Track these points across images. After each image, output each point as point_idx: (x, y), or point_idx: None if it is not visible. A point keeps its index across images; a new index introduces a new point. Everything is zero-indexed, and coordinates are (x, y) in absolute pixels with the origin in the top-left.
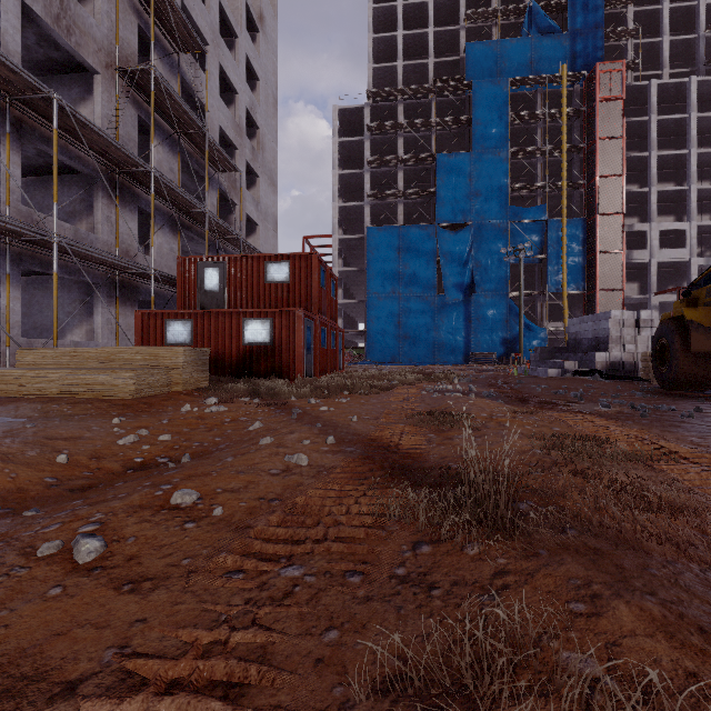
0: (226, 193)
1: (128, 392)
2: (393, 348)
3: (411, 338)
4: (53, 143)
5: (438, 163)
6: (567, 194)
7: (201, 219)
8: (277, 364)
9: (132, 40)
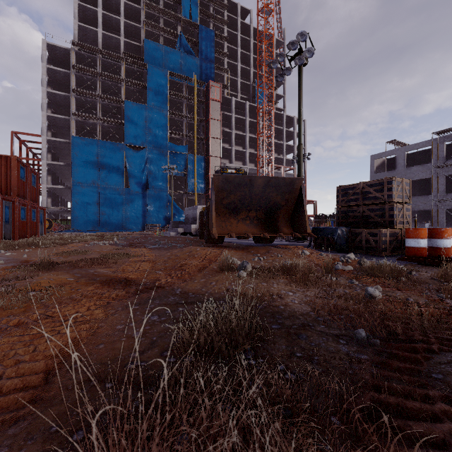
0: None
1: None
2: (94, 221)
3: (107, 214)
4: None
5: (125, 106)
6: (198, 142)
7: None
8: None
9: None
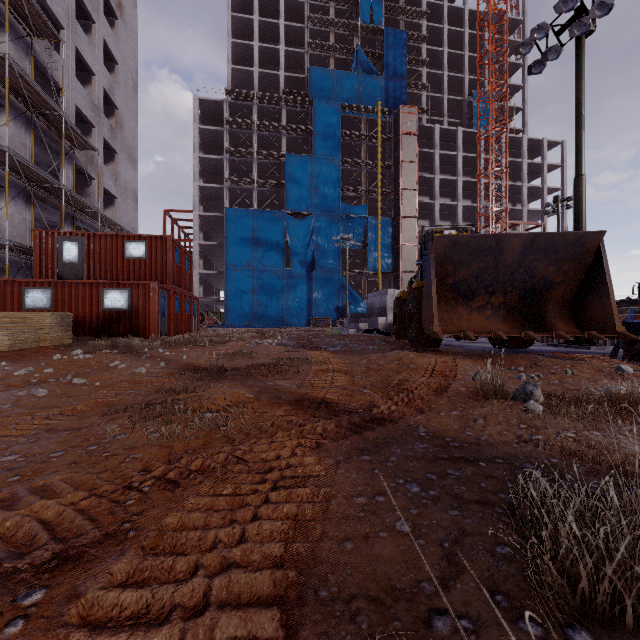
0: (82, 168)
1: (4, 346)
2: (249, 313)
3: (264, 305)
4: None
5: (286, 161)
6: (382, 199)
7: (57, 193)
8: (134, 326)
9: None
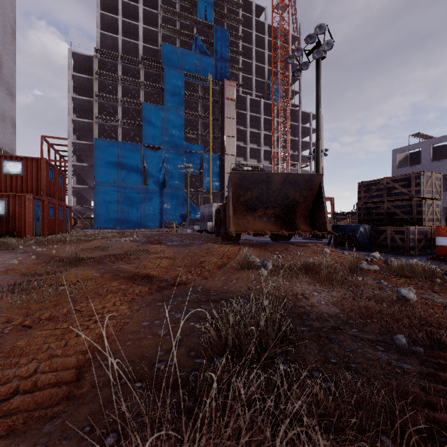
0: None
1: None
2: (114, 218)
3: (127, 212)
4: None
5: (144, 108)
6: (213, 141)
7: None
8: (11, 229)
9: None
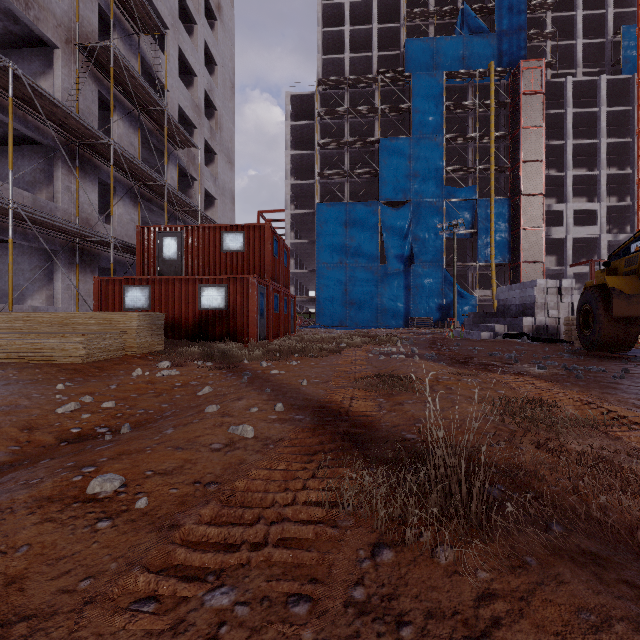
0: (185, 169)
1: (78, 357)
2: (341, 313)
3: (357, 304)
4: (9, 111)
5: (381, 147)
6: (494, 177)
7: (161, 191)
8: (231, 328)
9: (93, 18)
